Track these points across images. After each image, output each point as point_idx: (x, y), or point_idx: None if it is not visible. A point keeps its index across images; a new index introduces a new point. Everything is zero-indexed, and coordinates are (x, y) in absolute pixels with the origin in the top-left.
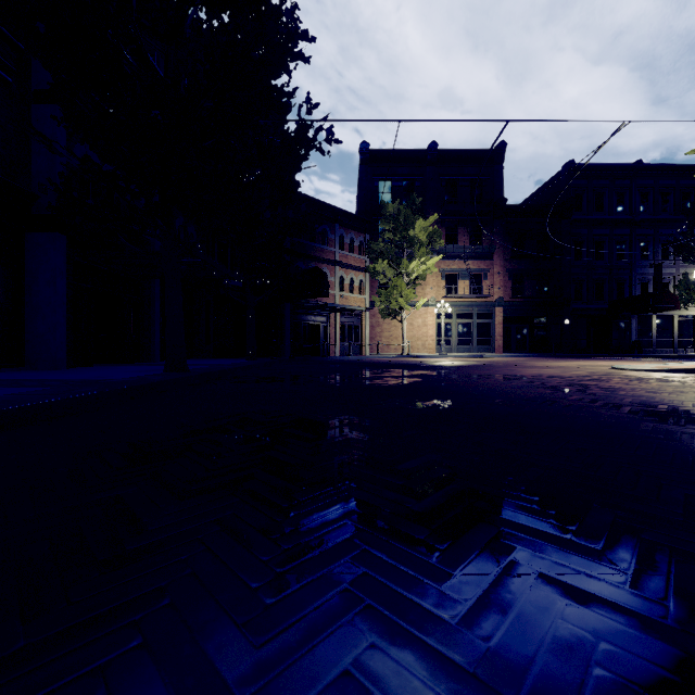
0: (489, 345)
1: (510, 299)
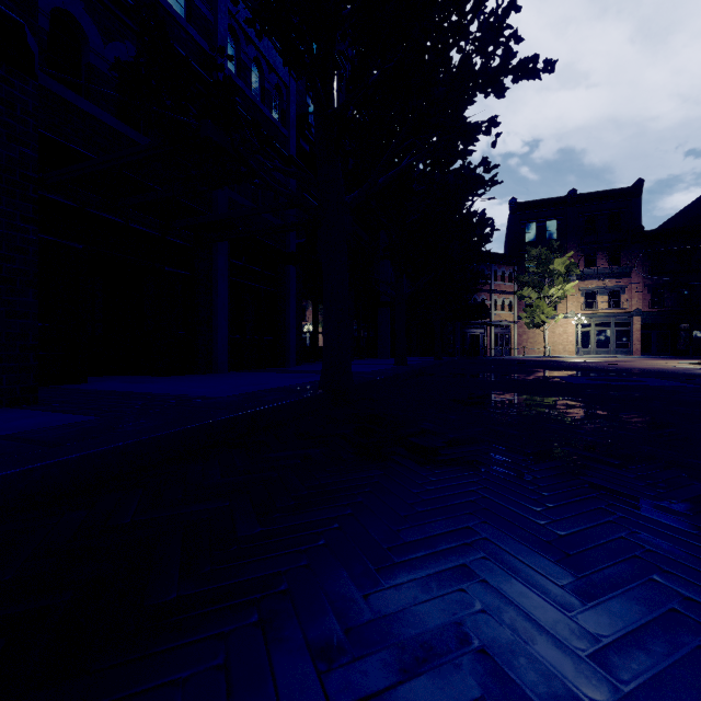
0: (627, 349)
1: (649, 309)
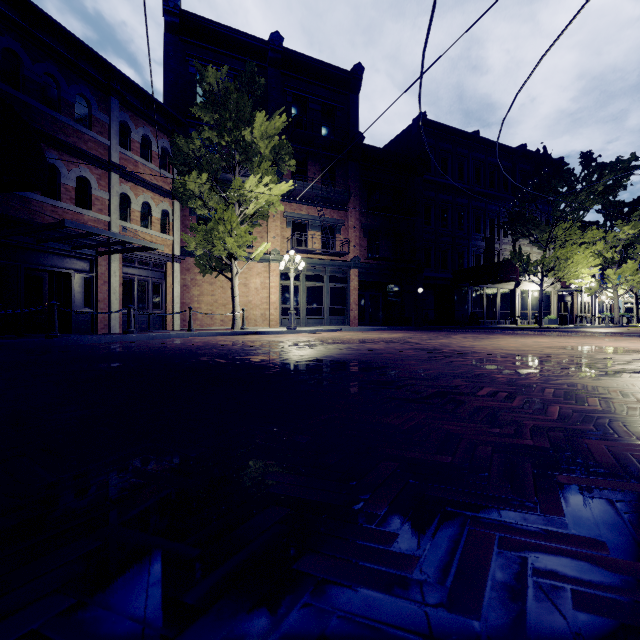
0: (343, 316)
1: (366, 260)
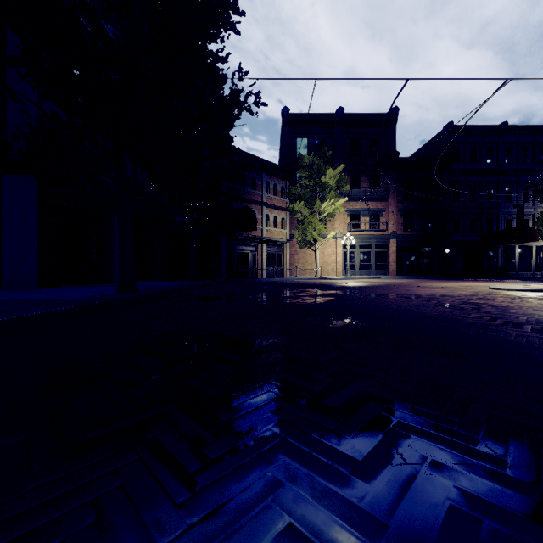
0: (385, 270)
1: (402, 232)
